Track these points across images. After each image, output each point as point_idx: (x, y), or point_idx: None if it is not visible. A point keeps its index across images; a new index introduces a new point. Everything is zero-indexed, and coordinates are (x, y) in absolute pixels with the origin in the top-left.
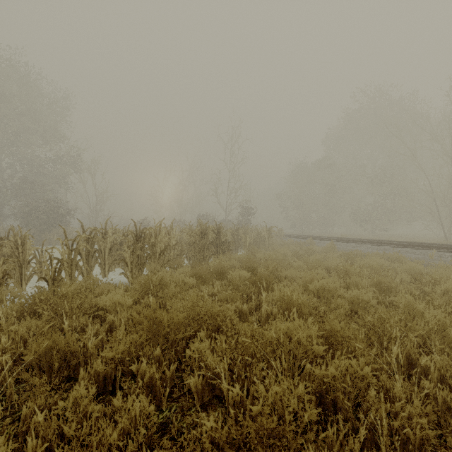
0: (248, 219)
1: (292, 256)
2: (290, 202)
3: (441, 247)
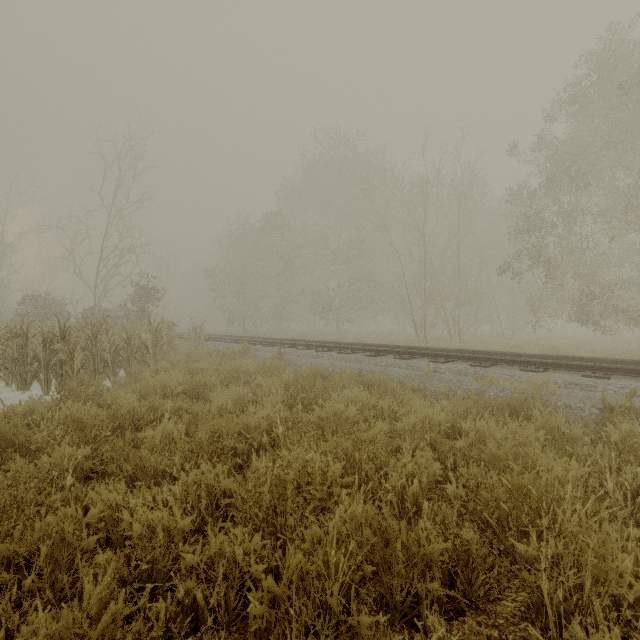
0: (142, 309)
1: (179, 395)
2: (228, 282)
3: (432, 354)
